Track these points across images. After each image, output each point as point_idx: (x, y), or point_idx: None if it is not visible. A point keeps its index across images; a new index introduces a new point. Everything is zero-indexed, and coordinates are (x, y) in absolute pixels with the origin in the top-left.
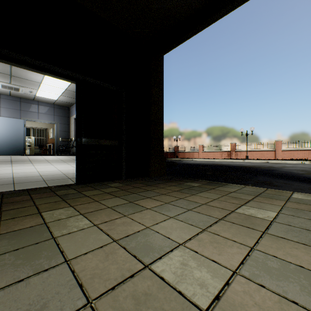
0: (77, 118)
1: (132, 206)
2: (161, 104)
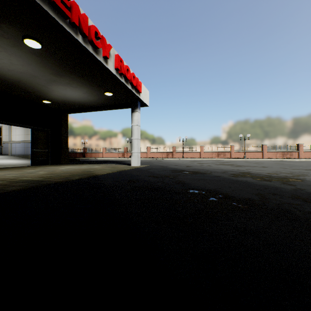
0: (32, 142)
1: (58, 166)
2: (67, 134)
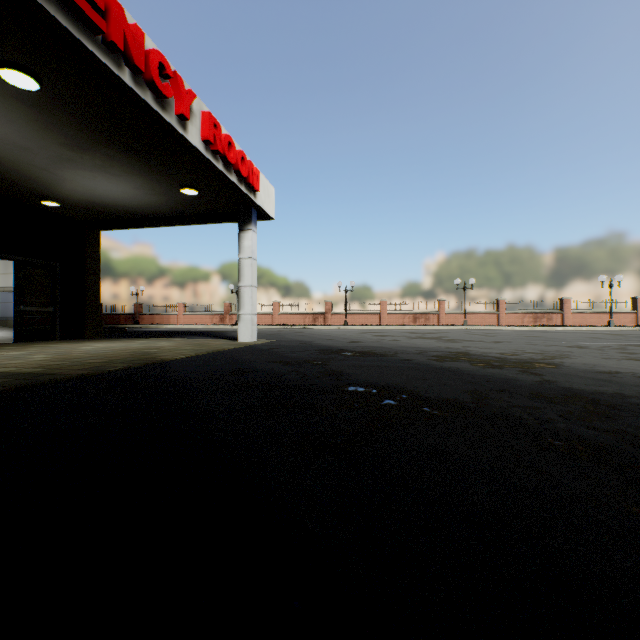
0: (17, 290)
1: (78, 343)
2: (98, 273)
